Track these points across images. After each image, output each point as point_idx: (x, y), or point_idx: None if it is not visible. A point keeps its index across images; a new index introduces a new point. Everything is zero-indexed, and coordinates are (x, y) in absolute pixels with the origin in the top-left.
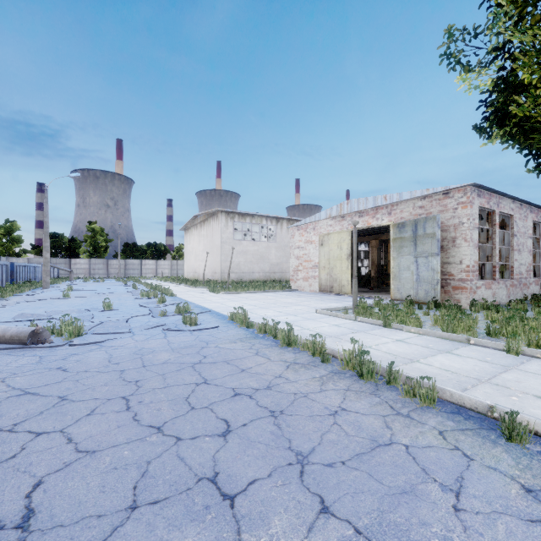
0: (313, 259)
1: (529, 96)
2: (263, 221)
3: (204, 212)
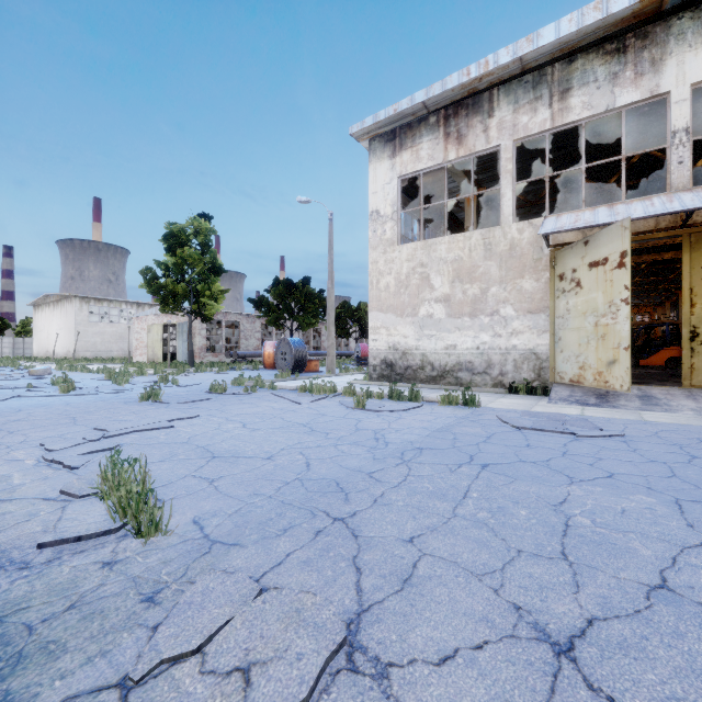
0: (145, 341)
1: (164, 295)
2: (123, 305)
3: (58, 294)
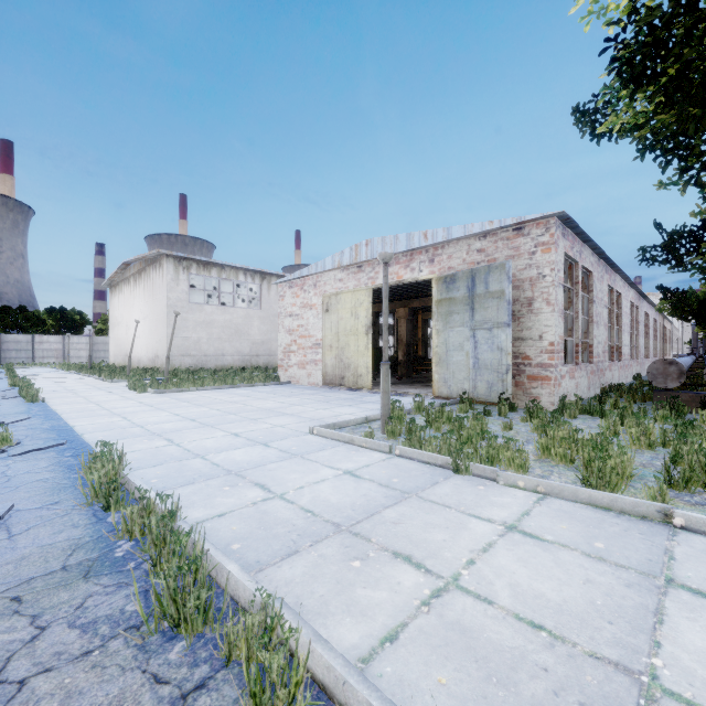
0: (313, 333)
1: None
2: (239, 275)
3: (139, 256)
